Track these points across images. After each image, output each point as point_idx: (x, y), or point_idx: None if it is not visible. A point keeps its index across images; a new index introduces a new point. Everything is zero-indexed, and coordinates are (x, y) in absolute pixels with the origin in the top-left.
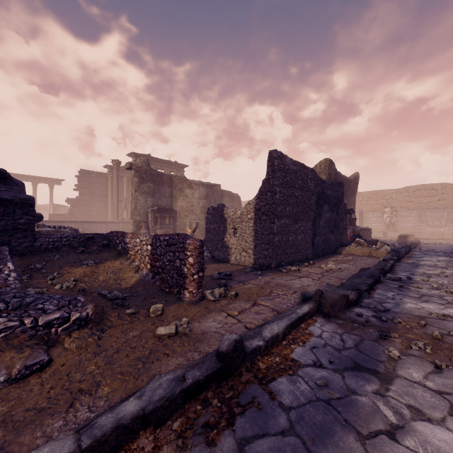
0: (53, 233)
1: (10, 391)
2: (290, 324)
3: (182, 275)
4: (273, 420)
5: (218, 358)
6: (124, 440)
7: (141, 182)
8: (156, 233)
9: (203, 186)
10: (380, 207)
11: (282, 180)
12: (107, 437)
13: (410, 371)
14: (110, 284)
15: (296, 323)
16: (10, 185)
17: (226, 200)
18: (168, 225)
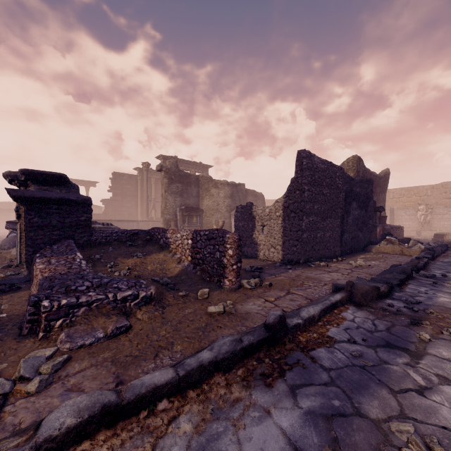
0: (104, 229)
1: (109, 343)
2: (324, 308)
3: (222, 266)
4: (316, 376)
5: (266, 329)
6: (205, 377)
7: (171, 183)
8: None
9: (228, 186)
10: (413, 204)
11: (310, 178)
12: (194, 372)
13: (440, 351)
14: (157, 273)
15: (330, 308)
16: (69, 187)
17: (250, 199)
18: (195, 223)
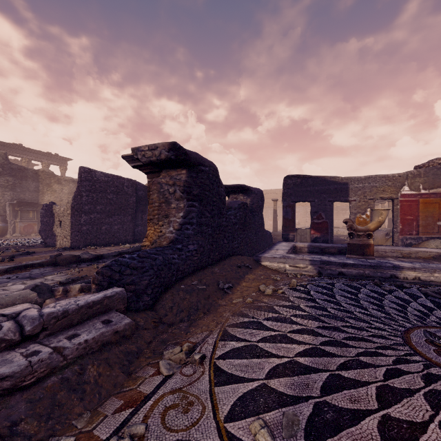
0: None
1: None
2: (15, 267)
3: None
4: None
5: None
6: None
7: None
8: (16, 226)
9: (74, 182)
10: None
11: (90, 187)
12: None
13: (50, 276)
14: None
15: (23, 267)
16: None
17: None
18: (31, 218)
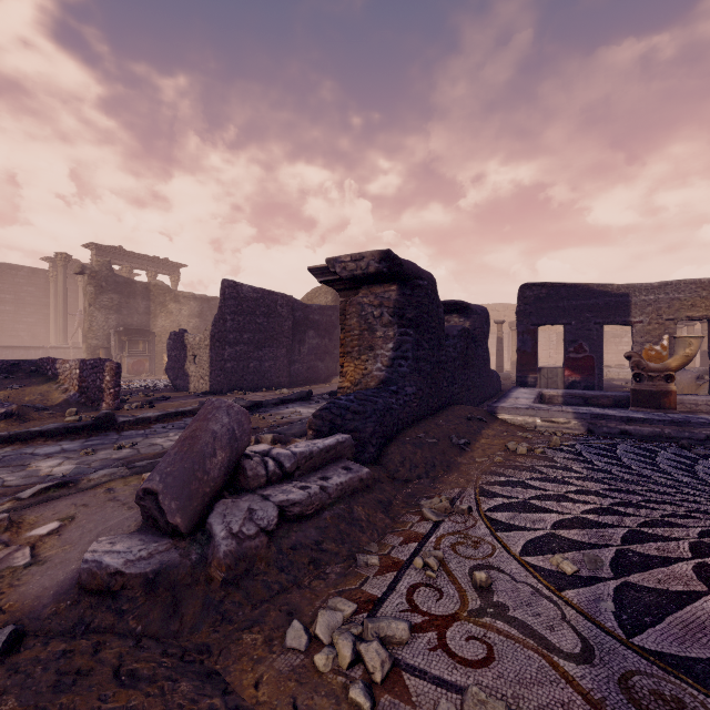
0: None
1: None
2: (166, 414)
3: (102, 391)
4: (111, 437)
5: (94, 420)
6: (31, 438)
7: (100, 292)
8: (123, 363)
9: (195, 300)
10: None
11: (235, 308)
12: (23, 434)
13: None
14: (36, 403)
15: (174, 415)
16: None
17: None
18: (141, 352)
